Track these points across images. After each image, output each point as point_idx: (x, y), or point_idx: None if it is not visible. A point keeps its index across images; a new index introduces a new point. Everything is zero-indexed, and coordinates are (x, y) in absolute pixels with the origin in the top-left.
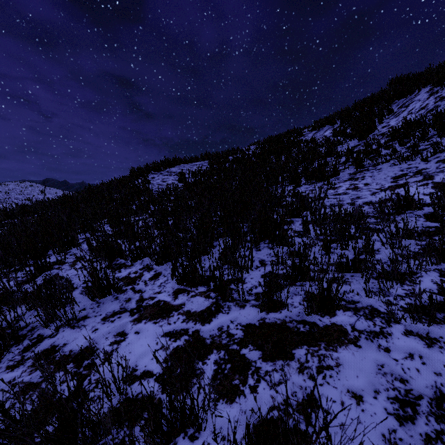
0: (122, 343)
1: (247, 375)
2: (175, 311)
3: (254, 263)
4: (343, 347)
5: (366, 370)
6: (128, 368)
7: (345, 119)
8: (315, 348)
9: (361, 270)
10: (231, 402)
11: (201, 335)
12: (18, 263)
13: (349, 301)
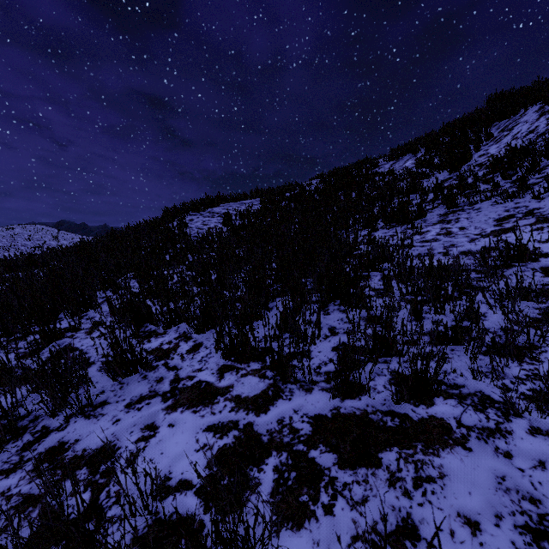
0: (151, 440)
1: (319, 488)
2: (221, 396)
3: (322, 332)
4: (447, 450)
5: (481, 484)
6: (159, 475)
7: (431, 146)
8: (409, 450)
9: (463, 342)
10: (298, 529)
11: (256, 430)
12: (20, 331)
13: (450, 385)
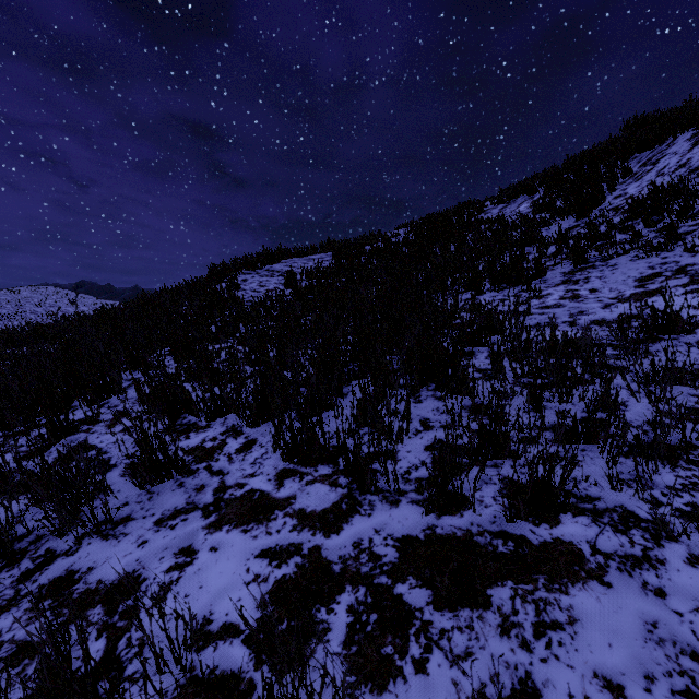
0: (187, 569)
1: (408, 636)
2: (279, 510)
3: (412, 425)
4: (578, 585)
5: (624, 632)
6: (196, 617)
7: (551, 185)
8: (527, 585)
9: (598, 439)
10: (380, 692)
11: (325, 556)
12: (21, 423)
13: (582, 497)
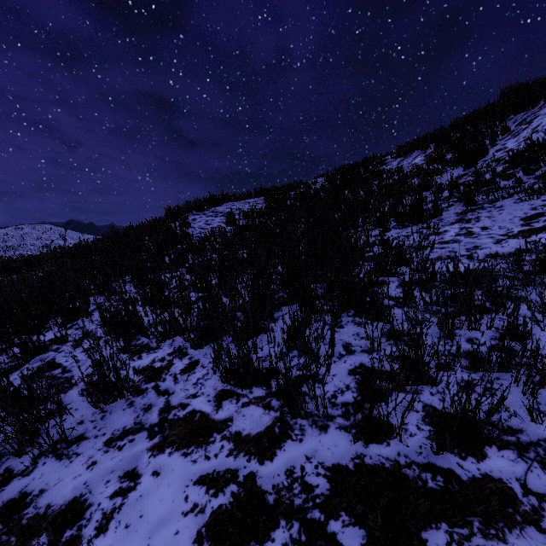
0: (129, 495)
1: None
2: (217, 433)
3: (336, 349)
4: (515, 531)
5: None
6: None
7: (441, 142)
8: (462, 529)
9: (511, 368)
10: None
11: (259, 485)
12: None
13: (503, 428)
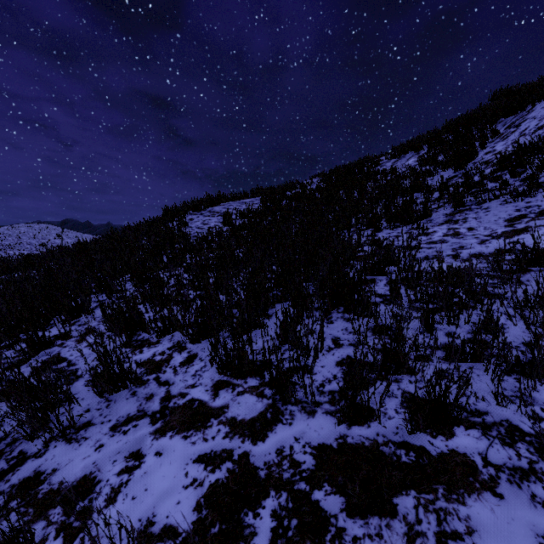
0: (135, 472)
1: (324, 542)
2: (214, 419)
3: (325, 343)
4: (473, 496)
5: (518, 543)
6: (141, 518)
7: (434, 143)
8: (429, 495)
9: (483, 359)
10: None
11: (252, 462)
12: (6, 339)
13: (471, 411)
